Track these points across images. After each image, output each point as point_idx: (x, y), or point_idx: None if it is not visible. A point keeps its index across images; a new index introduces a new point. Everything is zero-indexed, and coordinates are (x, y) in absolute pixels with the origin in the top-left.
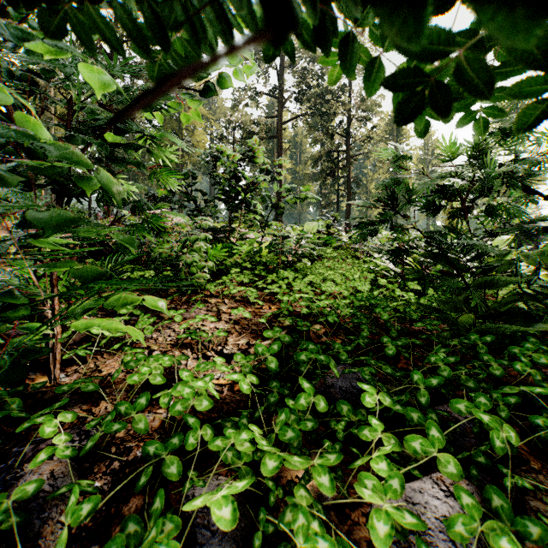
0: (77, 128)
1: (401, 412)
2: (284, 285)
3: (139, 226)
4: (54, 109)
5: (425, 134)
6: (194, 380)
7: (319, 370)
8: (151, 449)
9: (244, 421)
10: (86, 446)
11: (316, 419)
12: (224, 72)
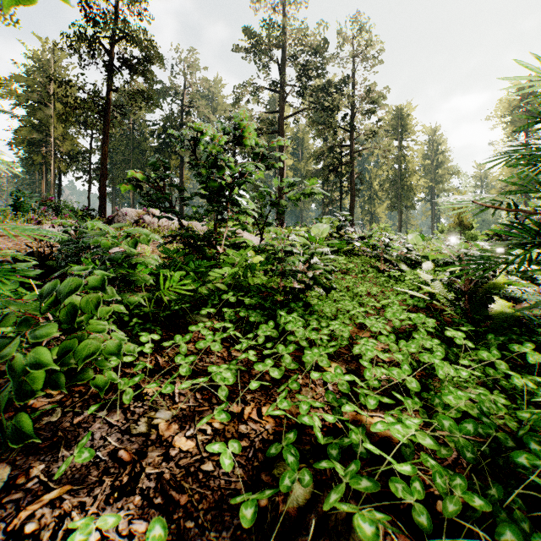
0: None
1: None
2: (288, 356)
3: None
4: (53, 106)
5: None
6: None
7: None
8: None
9: None
10: None
11: None
12: None
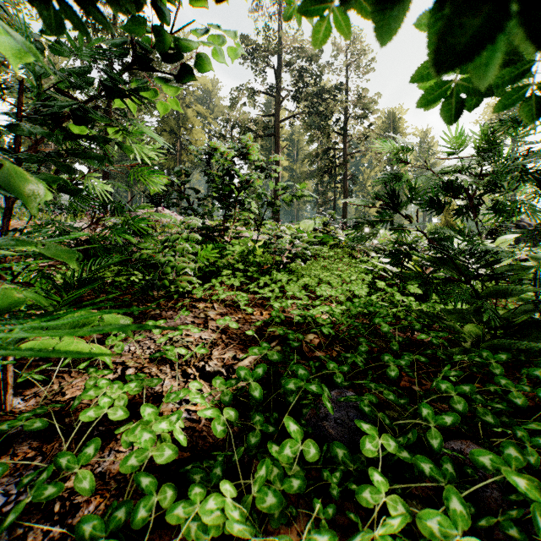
0: (35, 119)
1: (409, 461)
2: (277, 289)
3: (117, 228)
4: None
5: (457, 108)
6: (158, 419)
7: (311, 397)
8: (88, 527)
9: (217, 471)
10: (7, 520)
11: (305, 471)
12: (204, 55)
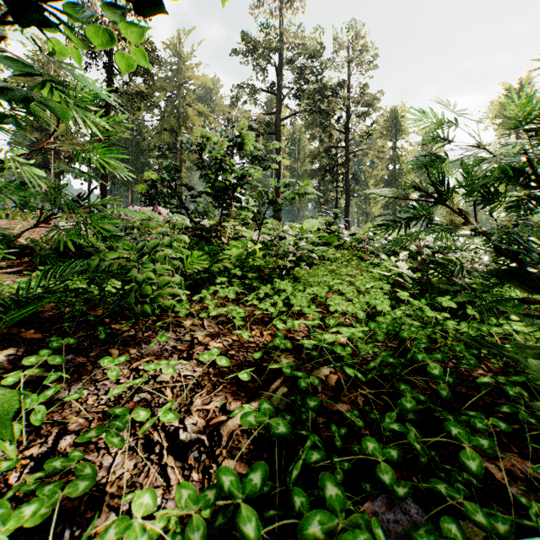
0: None
1: None
2: (280, 302)
3: (67, 228)
4: None
5: None
6: None
7: None
8: None
9: None
10: None
11: None
12: None
